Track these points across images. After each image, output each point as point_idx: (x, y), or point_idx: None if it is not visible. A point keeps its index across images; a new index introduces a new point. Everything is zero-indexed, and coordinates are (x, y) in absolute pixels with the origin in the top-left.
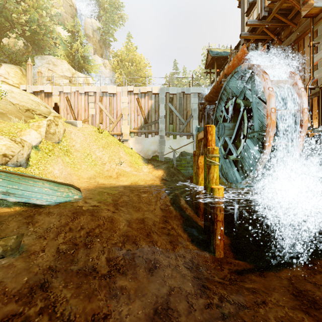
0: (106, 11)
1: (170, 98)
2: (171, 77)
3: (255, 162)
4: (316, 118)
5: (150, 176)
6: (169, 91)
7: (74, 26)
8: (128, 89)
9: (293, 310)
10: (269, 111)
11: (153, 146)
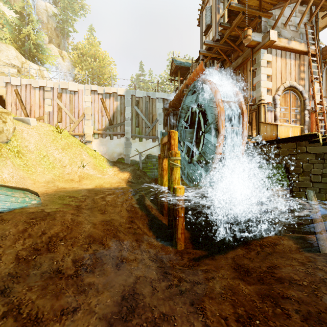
0: None
1: (136, 101)
2: (137, 80)
3: (210, 164)
4: (255, 129)
5: (115, 178)
6: (135, 94)
7: (24, 8)
8: (91, 88)
9: (233, 279)
10: (220, 122)
11: (118, 148)
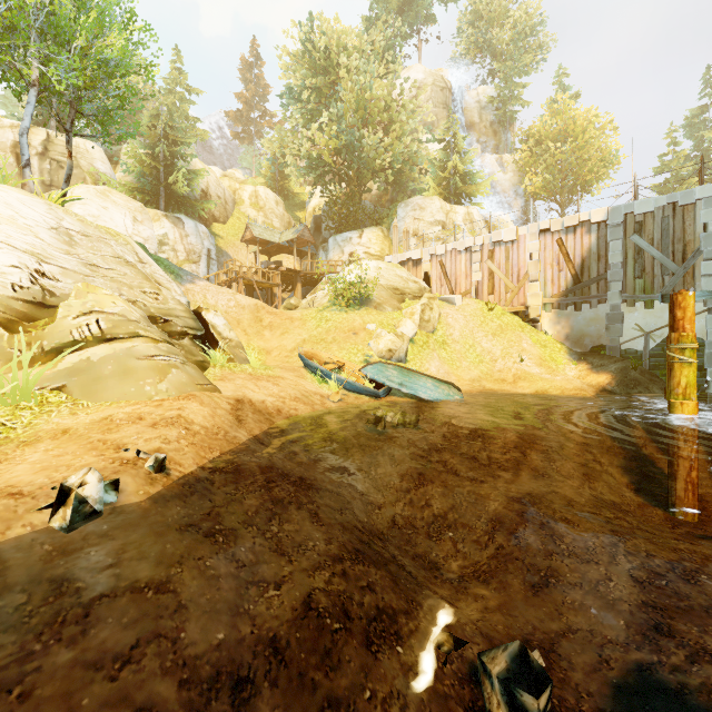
0: (505, 59)
1: (637, 223)
2: (638, 179)
3: None
4: None
5: (575, 383)
6: (634, 209)
7: (449, 129)
8: (538, 227)
9: None
10: None
11: (593, 327)
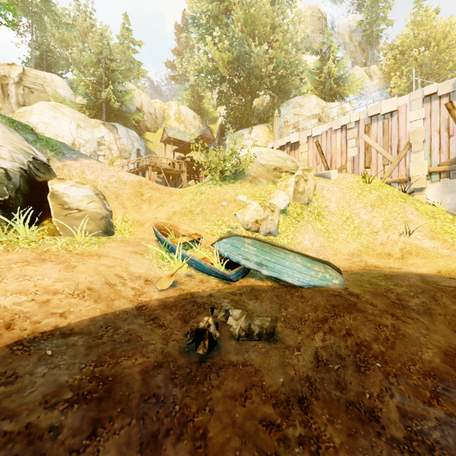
0: None
1: None
2: None
3: None
4: None
5: None
6: None
7: (324, 43)
8: (423, 93)
9: None
10: None
11: None
